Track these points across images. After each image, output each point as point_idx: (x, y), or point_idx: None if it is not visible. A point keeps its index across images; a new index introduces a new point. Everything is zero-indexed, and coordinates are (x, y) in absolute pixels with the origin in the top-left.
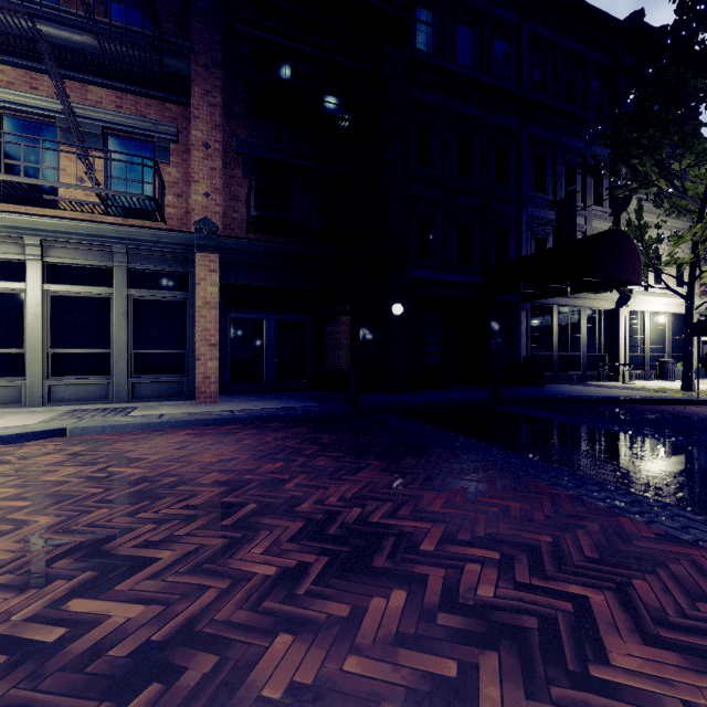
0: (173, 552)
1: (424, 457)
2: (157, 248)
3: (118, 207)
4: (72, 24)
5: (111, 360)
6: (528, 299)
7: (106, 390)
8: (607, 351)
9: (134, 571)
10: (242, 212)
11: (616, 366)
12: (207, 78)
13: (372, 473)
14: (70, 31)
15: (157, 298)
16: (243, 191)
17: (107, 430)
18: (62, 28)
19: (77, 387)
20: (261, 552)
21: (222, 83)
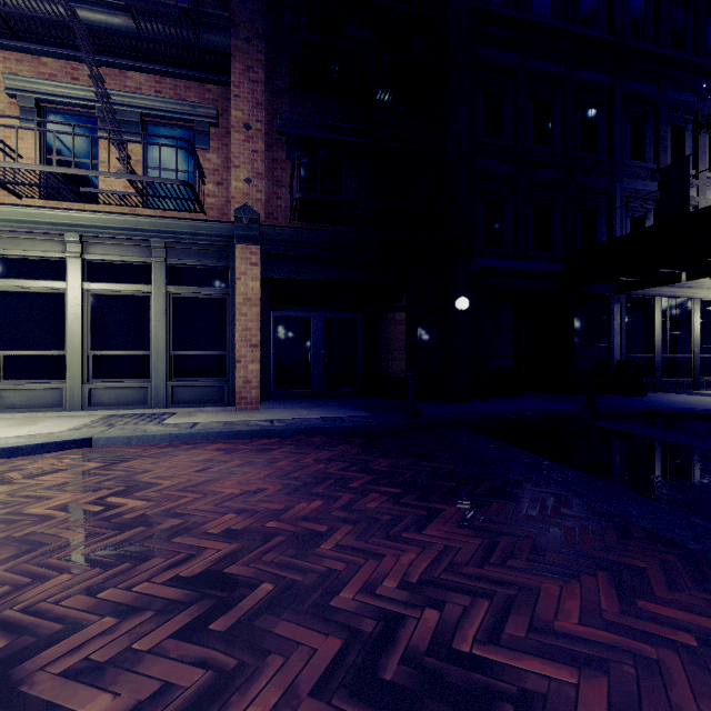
0: (114, 701)
1: (519, 503)
2: (196, 240)
3: (155, 197)
4: (109, 6)
5: (150, 362)
6: (624, 290)
7: (145, 394)
8: None
9: None
10: (286, 199)
11: None
12: (248, 53)
13: (447, 529)
14: (107, 13)
15: (196, 296)
16: (287, 175)
17: (133, 441)
18: (99, 10)
19: (117, 390)
20: None
21: (265, 57)
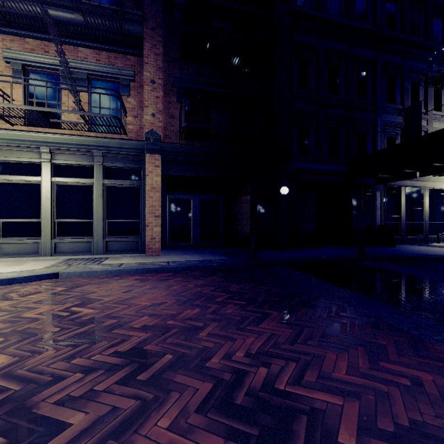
0: (86, 416)
1: (316, 309)
2: (121, 151)
3: (96, 125)
4: (68, 7)
5: (93, 226)
6: (382, 182)
7: (90, 246)
8: None
9: (40, 442)
10: (176, 126)
11: None
12: (153, 37)
13: (273, 324)
14: (66, 12)
15: (121, 185)
16: (177, 112)
17: (84, 274)
18: (62, 10)
19: (72, 244)
20: (167, 426)
21: (163, 39)
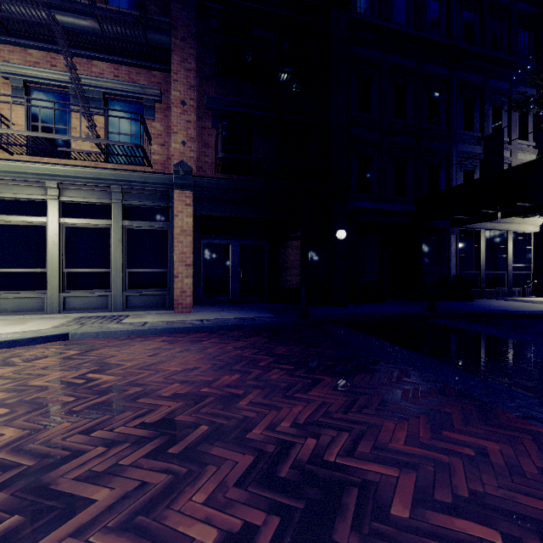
0: (111, 492)
1: (375, 374)
2: (145, 187)
3: (114, 155)
4: (80, 12)
5: (110, 277)
6: (458, 224)
7: (106, 301)
8: (531, 270)
9: (62, 519)
10: (212, 156)
11: (541, 283)
12: (183, 48)
13: (325, 391)
14: (78, 18)
15: (145, 228)
16: (213, 139)
17: (100, 335)
18: (72, 15)
19: (85, 298)
20: (203, 501)
21: (196, 52)
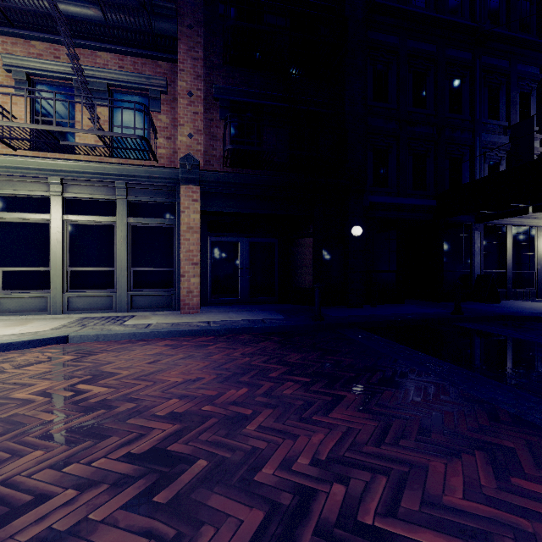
0: None
1: (406, 391)
2: (150, 182)
3: (118, 148)
4: (83, 0)
5: (114, 277)
6: (483, 220)
7: (111, 301)
8: None
9: None
10: (220, 150)
11: None
12: (190, 36)
13: (349, 413)
14: (81, 6)
15: (150, 225)
16: (221, 132)
17: (100, 338)
18: (75, 4)
19: (89, 298)
20: None
21: (203, 40)
